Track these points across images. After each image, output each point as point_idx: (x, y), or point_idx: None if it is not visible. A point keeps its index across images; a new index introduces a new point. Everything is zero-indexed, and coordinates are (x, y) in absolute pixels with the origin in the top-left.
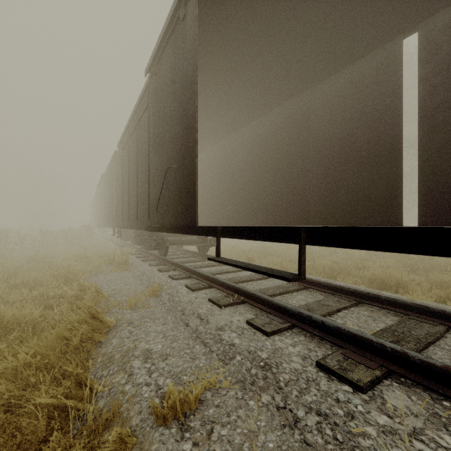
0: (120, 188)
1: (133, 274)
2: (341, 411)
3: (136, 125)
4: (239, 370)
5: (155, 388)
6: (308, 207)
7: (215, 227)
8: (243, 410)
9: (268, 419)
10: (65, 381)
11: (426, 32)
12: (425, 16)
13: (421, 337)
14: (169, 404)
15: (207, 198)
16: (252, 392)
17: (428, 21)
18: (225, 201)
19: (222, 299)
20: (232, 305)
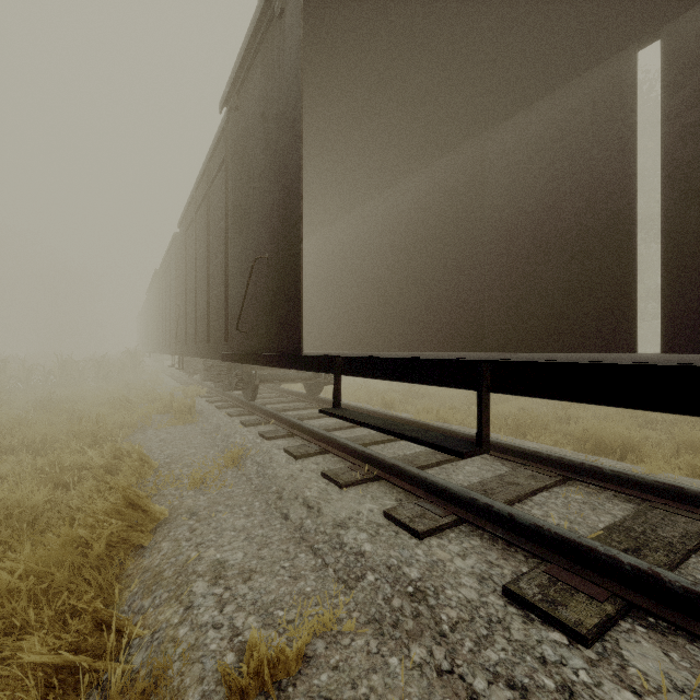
0: (183, 292)
1: (202, 429)
2: (550, 681)
3: (206, 192)
4: (373, 599)
5: (229, 634)
6: (481, 323)
7: (332, 358)
8: (379, 676)
9: (422, 693)
10: (76, 622)
11: (675, 39)
12: (674, 13)
13: (675, 540)
14: (251, 667)
15: (320, 308)
16: (395, 640)
17: (679, 21)
18: (349, 313)
19: (343, 472)
20: (361, 483)
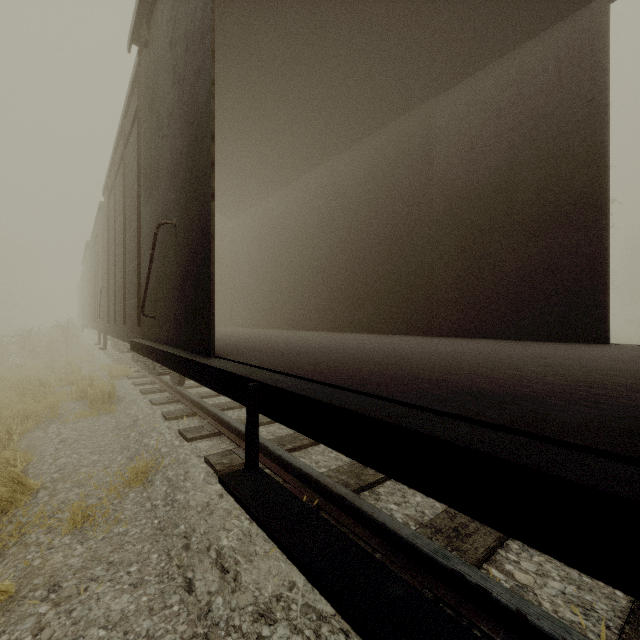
0: (106, 265)
1: (117, 423)
2: None
3: (122, 152)
4: None
5: None
6: (429, 304)
7: (246, 381)
8: None
9: None
10: None
11: None
12: None
13: None
14: None
15: (258, 283)
16: None
17: None
18: (287, 290)
19: None
20: None
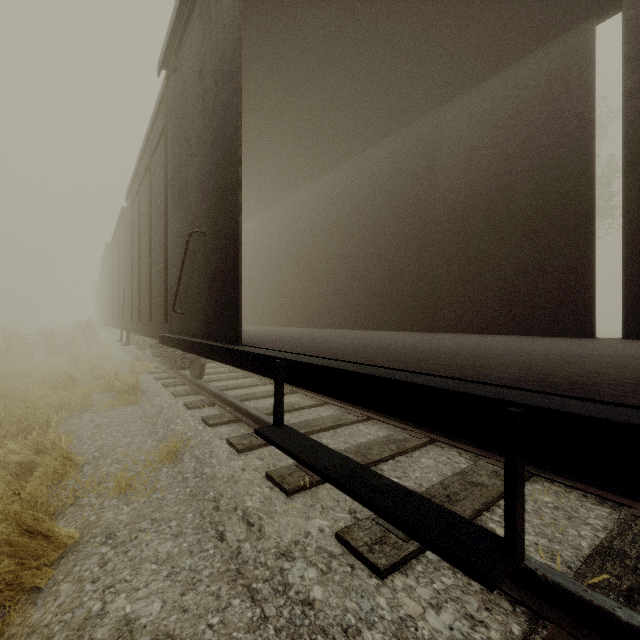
0: (129, 267)
1: (143, 412)
2: None
3: (148, 163)
4: None
5: None
6: (432, 302)
7: (273, 359)
8: None
9: None
10: None
11: (638, 11)
12: None
13: None
14: None
15: (270, 284)
16: None
17: None
18: (299, 290)
19: (290, 473)
20: (309, 487)
